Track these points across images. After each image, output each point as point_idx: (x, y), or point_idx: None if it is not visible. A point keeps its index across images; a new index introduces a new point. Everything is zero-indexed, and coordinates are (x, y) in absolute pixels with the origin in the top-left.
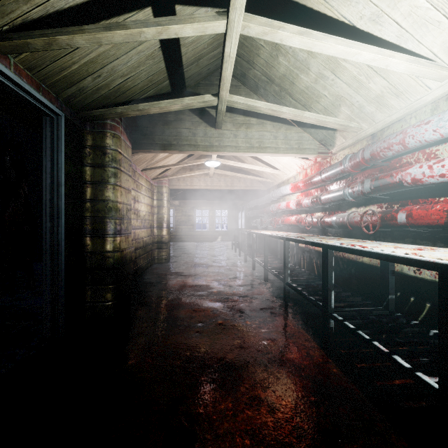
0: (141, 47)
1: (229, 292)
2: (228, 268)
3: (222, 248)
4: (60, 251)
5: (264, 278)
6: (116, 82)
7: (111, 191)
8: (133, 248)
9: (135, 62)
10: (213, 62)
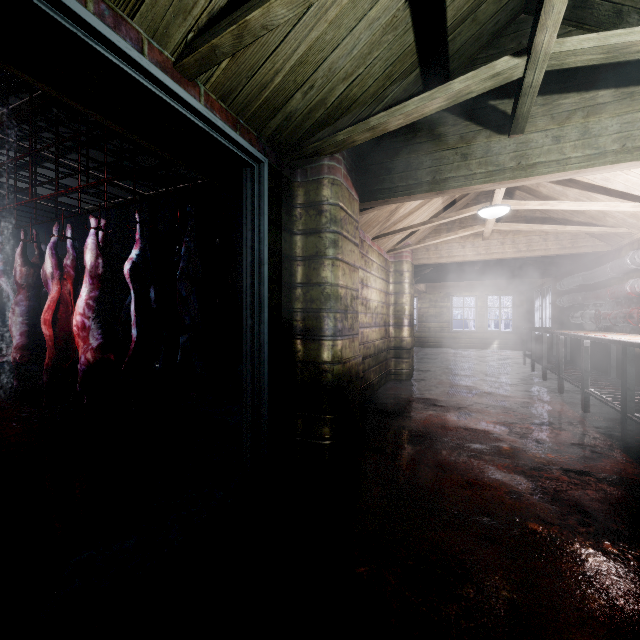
0: (375, 12)
1: (539, 455)
2: (524, 401)
3: (504, 362)
4: (262, 359)
5: (621, 435)
6: (336, 92)
7: (329, 269)
8: (360, 358)
9: (364, 46)
10: (507, 4)
